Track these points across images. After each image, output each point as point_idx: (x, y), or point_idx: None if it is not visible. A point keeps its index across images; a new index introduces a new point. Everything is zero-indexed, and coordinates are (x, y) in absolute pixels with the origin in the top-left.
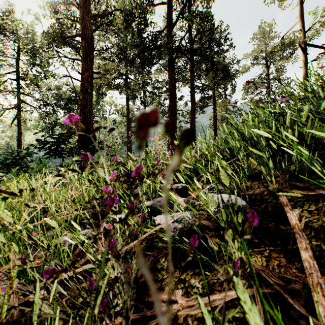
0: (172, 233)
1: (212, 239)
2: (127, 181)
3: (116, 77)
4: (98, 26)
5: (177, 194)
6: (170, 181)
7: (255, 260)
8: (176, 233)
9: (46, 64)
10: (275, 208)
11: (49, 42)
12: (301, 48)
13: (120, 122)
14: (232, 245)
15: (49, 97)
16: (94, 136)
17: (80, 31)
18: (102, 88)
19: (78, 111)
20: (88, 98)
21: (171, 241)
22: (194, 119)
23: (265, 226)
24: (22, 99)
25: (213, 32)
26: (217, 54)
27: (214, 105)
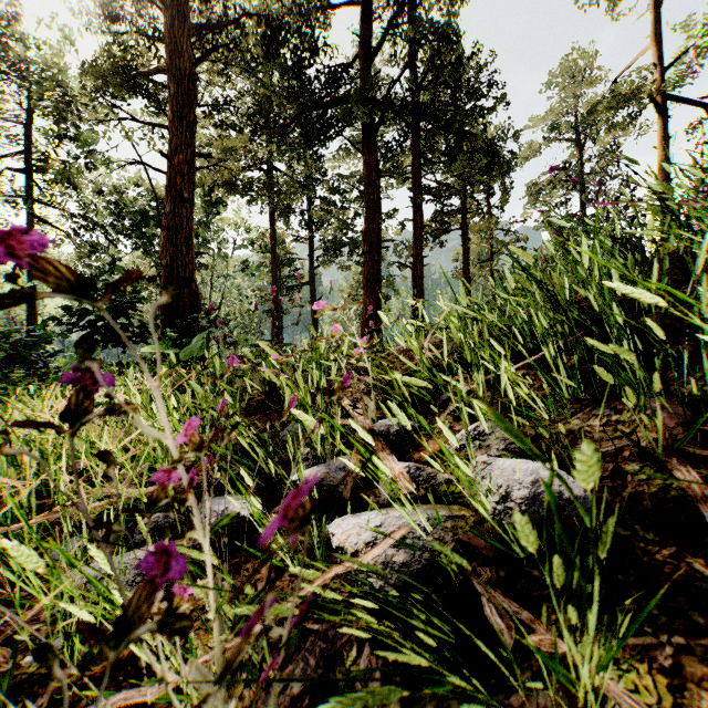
0: (378, 582)
1: (493, 598)
2: (265, 406)
3: (248, 168)
4: (206, 52)
5: (389, 451)
6: (370, 413)
7: (635, 684)
8: (390, 582)
9: (92, 136)
10: (666, 503)
11: (96, 88)
12: (654, 105)
13: (257, 266)
14: (575, 653)
15: (99, 211)
16: (197, 297)
17: (167, 60)
18: (216, 189)
19: (162, 241)
20: (184, 212)
21: (376, 607)
22: (420, 259)
23: (643, 560)
24: (37, 215)
25: (463, 67)
26: (470, 115)
27: (465, 230)
